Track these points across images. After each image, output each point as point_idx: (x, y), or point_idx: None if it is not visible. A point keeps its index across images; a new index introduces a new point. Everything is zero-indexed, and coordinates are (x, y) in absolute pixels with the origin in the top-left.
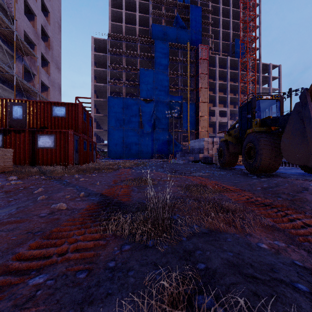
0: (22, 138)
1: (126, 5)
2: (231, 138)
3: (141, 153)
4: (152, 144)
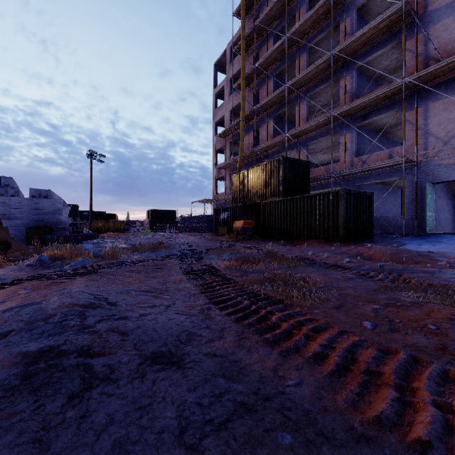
0: None
1: None
2: None
3: None
4: None
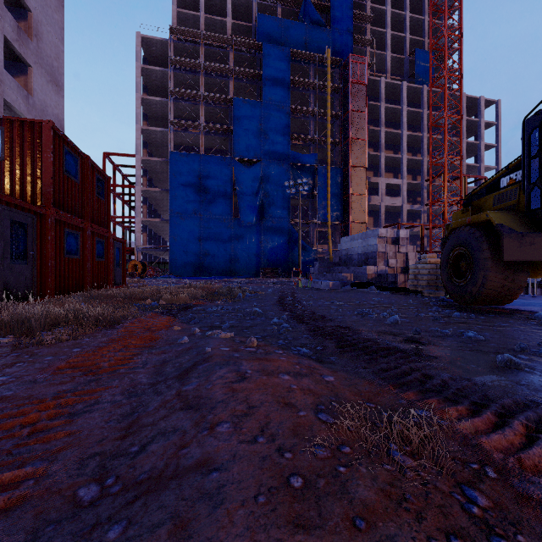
0: None
1: None
2: (503, 216)
3: (236, 266)
4: (257, 247)
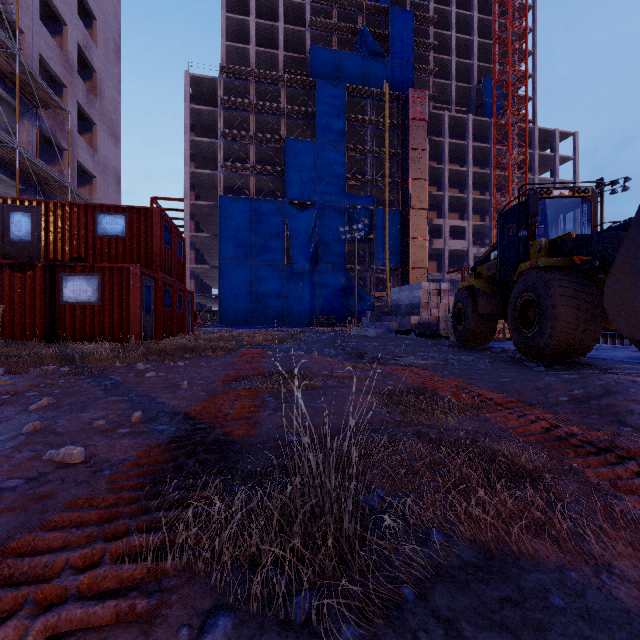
0: (28, 281)
1: (259, 6)
2: (482, 283)
3: (289, 315)
4: (311, 295)
